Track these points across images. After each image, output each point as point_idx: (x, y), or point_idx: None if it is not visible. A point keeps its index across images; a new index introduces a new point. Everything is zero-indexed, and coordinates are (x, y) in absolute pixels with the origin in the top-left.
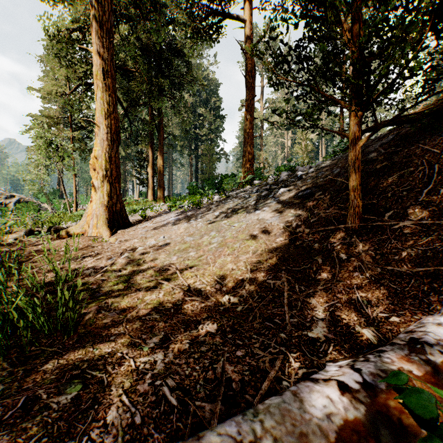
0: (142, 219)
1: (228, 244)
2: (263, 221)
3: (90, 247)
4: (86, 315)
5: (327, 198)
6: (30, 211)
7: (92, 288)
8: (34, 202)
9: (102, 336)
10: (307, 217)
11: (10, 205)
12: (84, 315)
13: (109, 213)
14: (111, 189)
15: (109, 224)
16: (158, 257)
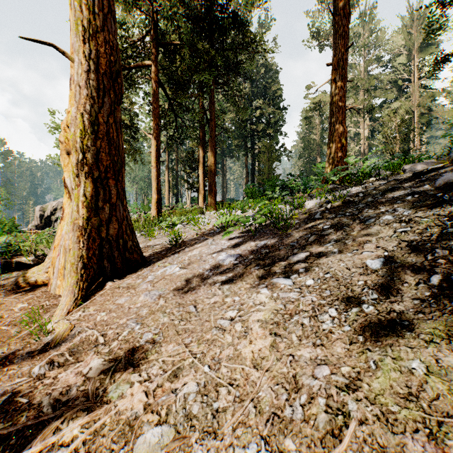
0: (170, 247)
1: None
2: None
3: None
4: None
5: None
6: None
7: None
8: None
9: None
10: None
11: None
12: None
13: (88, 244)
14: (96, 191)
15: (86, 270)
16: None
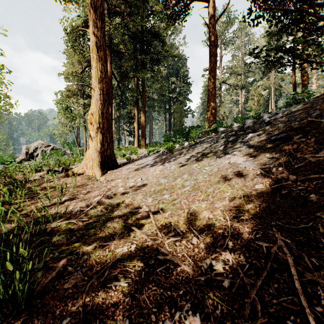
0: (127, 162)
1: (201, 188)
2: (236, 165)
3: (84, 185)
4: (49, 274)
5: (311, 141)
6: (58, 155)
7: (72, 230)
8: (62, 149)
9: (54, 316)
10: (289, 162)
11: (47, 151)
12: (37, 285)
13: (101, 157)
14: (103, 138)
15: (101, 166)
16: (136, 197)
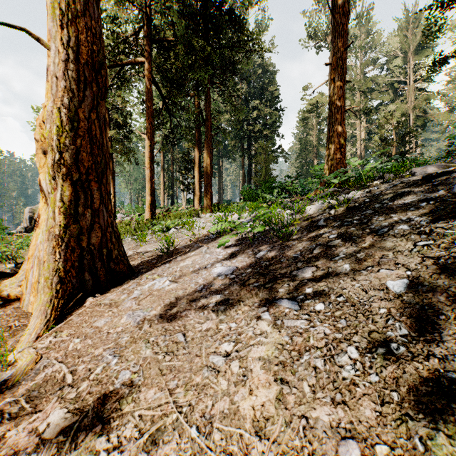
0: (161, 255)
1: None
2: None
3: None
4: None
5: None
6: None
7: None
8: None
9: None
10: None
11: None
12: None
13: (65, 255)
14: (76, 195)
15: (63, 285)
16: None
